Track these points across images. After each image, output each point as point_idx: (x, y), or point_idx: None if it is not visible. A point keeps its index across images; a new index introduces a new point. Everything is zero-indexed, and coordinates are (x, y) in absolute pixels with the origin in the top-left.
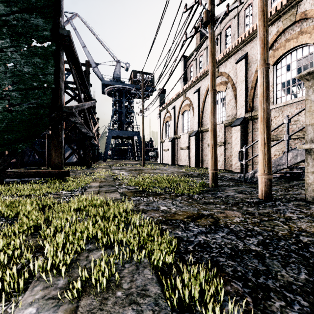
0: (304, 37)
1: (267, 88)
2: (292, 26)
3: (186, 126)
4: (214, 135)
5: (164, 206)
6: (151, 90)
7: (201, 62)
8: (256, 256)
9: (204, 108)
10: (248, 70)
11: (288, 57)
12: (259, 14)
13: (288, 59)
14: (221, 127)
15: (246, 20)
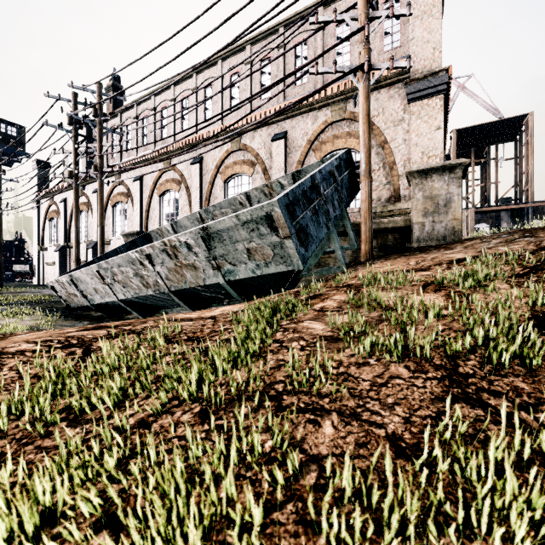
0: (174, 185)
1: (102, 239)
2: (170, 171)
3: (84, 232)
4: (77, 261)
5: (23, 307)
6: (19, 154)
7: (114, 140)
8: (57, 309)
9: (107, 215)
10: (144, 193)
11: (169, 194)
12: (99, 196)
13: (169, 195)
14: (123, 242)
15: (163, 121)
